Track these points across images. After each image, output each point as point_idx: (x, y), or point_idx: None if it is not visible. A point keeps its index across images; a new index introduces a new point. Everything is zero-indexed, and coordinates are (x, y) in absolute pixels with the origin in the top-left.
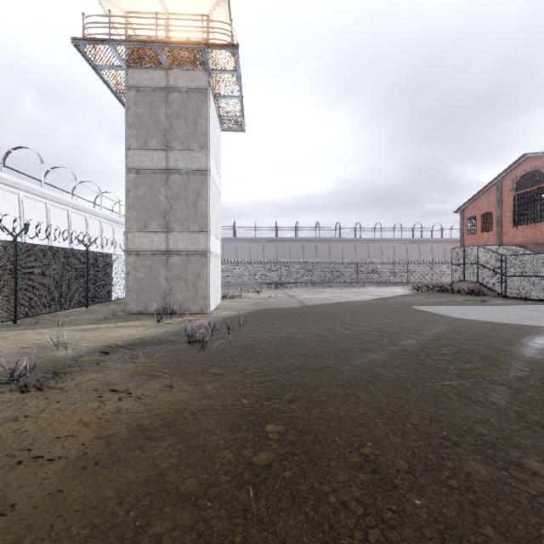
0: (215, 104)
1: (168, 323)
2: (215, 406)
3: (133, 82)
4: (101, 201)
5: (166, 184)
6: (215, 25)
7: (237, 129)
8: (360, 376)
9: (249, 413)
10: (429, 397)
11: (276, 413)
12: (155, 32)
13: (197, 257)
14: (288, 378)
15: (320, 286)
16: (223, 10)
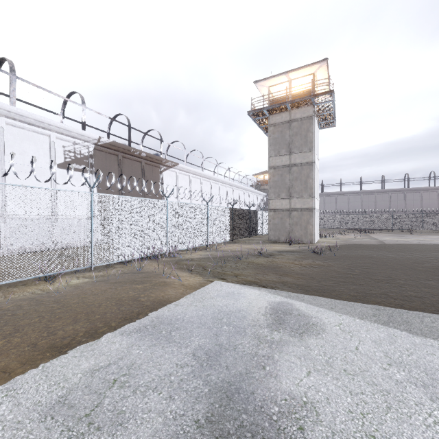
0: (316, 119)
1: (294, 246)
2: (334, 266)
3: (272, 122)
4: (239, 178)
5: (289, 173)
6: (317, 75)
7: (330, 126)
8: (404, 268)
9: (348, 268)
10: (437, 275)
11: (359, 269)
12: (286, 97)
13: (307, 212)
14: (365, 265)
15: (407, 233)
16: (323, 68)
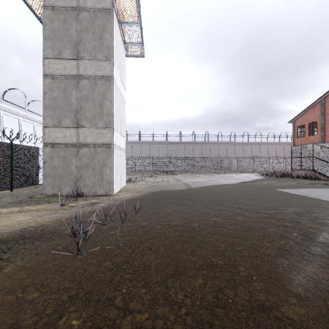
0: (119, 28)
1: (72, 206)
2: None
3: (48, 2)
4: None
5: (76, 88)
6: None
7: (138, 55)
8: None
9: None
10: None
11: None
12: None
13: (103, 149)
14: None
15: (196, 173)
16: None
